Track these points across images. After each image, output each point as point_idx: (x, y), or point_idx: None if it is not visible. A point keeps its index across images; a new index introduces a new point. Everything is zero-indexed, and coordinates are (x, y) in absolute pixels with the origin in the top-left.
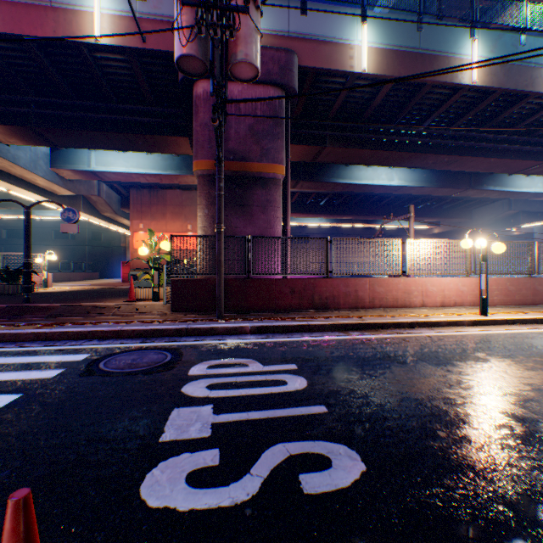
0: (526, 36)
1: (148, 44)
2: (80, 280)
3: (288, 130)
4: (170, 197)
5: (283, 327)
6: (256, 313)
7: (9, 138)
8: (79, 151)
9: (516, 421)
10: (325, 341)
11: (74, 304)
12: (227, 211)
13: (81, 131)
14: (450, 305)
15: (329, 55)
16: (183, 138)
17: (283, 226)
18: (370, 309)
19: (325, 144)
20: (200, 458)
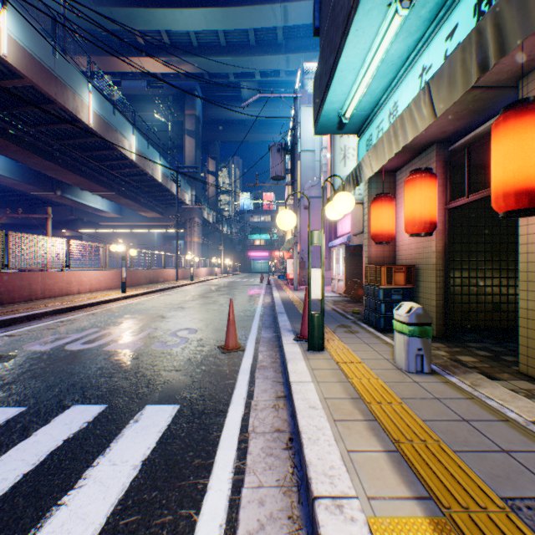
0: (117, 111)
1: None
2: None
3: None
4: None
5: (14, 320)
6: None
7: None
8: None
9: (197, 315)
10: (70, 320)
11: None
12: None
13: None
14: (95, 291)
15: None
16: None
17: None
18: (45, 299)
19: None
20: (160, 343)
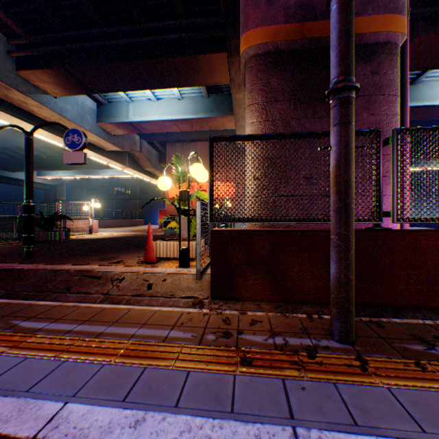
0: None
1: None
2: (129, 226)
3: None
4: (200, 148)
5: None
6: (416, 319)
7: (53, 88)
8: (119, 104)
9: None
10: None
11: (62, 267)
12: (298, 111)
13: (110, 65)
14: None
15: None
16: (216, 55)
17: None
18: None
19: (415, 32)
20: None
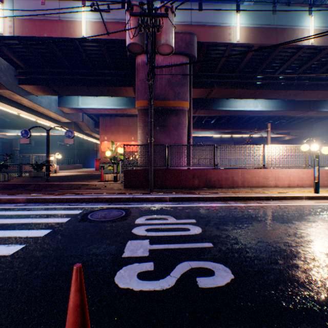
0: None
1: (111, 36)
2: (72, 169)
3: (191, 80)
4: (122, 121)
5: (188, 198)
6: (172, 189)
7: (37, 92)
8: (72, 97)
9: None
10: (212, 207)
11: (72, 183)
12: (155, 130)
13: (74, 87)
14: (294, 186)
15: (216, 34)
16: (129, 88)
17: (188, 137)
18: (241, 188)
19: (213, 87)
20: (144, 266)
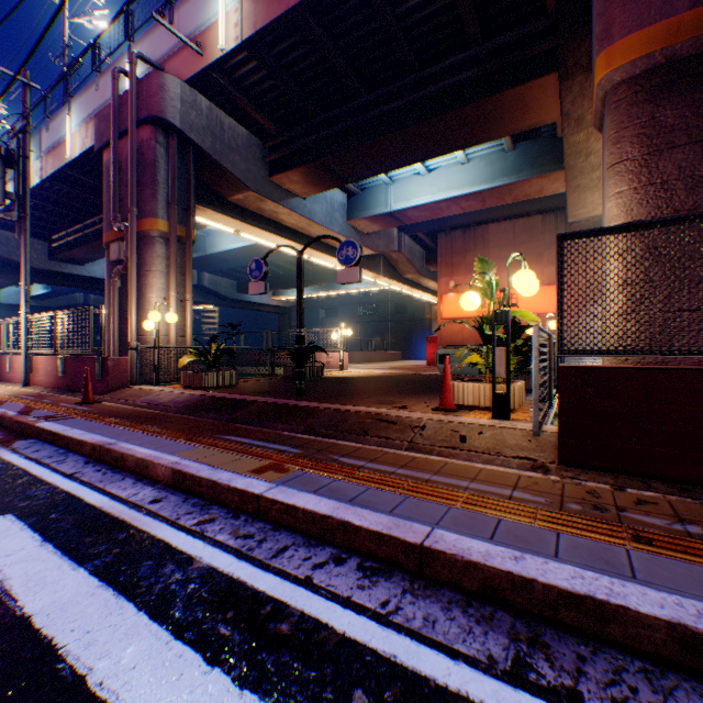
0: None
1: None
2: (380, 361)
3: None
4: (493, 234)
5: None
6: None
7: (303, 188)
8: (374, 190)
9: None
10: None
11: (346, 407)
12: None
13: (372, 143)
14: None
15: None
16: (535, 83)
17: None
18: None
19: None
20: None
